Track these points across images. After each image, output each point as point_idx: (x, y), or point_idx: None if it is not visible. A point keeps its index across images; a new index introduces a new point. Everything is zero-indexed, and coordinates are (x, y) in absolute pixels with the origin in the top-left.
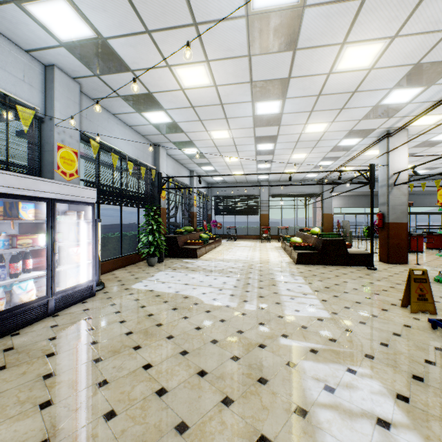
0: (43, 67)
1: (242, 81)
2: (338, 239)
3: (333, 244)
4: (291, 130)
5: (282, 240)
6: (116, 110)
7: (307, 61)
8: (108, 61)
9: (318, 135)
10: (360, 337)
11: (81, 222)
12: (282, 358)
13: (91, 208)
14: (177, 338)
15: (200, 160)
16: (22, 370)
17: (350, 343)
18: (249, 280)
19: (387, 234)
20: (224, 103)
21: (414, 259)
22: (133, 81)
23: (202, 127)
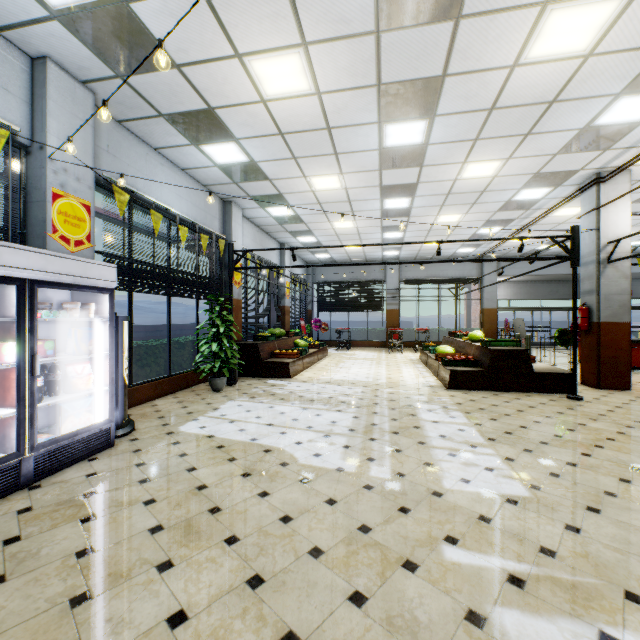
0: (29, 60)
1: (363, 84)
2: (517, 350)
3: (509, 358)
4: (439, 173)
5: (421, 350)
6: (158, 142)
7: (478, 41)
8: (136, 47)
9: (482, 182)
10: (599, 545)
11: (92, 322)
12: (454, 599)
13: (108, 298)
14: (244, 543)
15: (295, 226)
16: None
17: (585, 561)
18: (375, 418)
19: (597, 341)
20: (333, 127)
21: (638, 381)
22: (158, 47)
23: (296, 170)
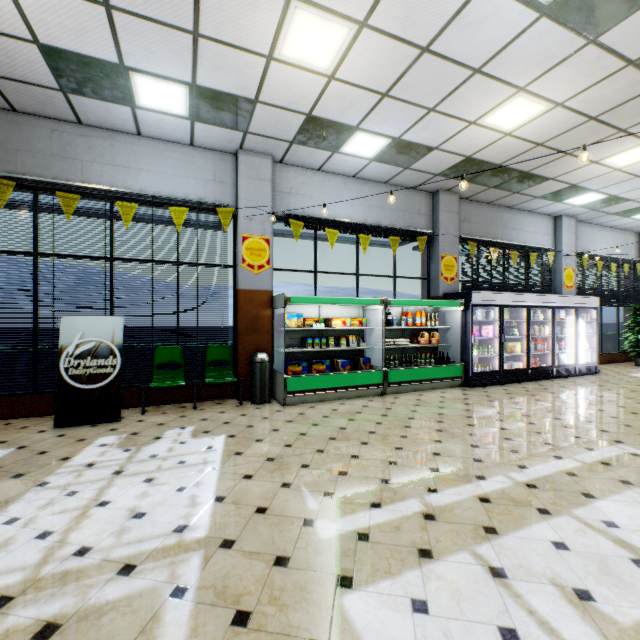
0: (553, 218)
1: None
2: None
3: None
4: None
5: None
6: (600, 222)
7: None
8: (610, 202)
9: None
10: None
11: (584, 321)
12: None
13: (593, 311)
14: None
15: None
16: (590, 386)
17: None
18: None
19: None
20: None
21: None
22: None
23: None
